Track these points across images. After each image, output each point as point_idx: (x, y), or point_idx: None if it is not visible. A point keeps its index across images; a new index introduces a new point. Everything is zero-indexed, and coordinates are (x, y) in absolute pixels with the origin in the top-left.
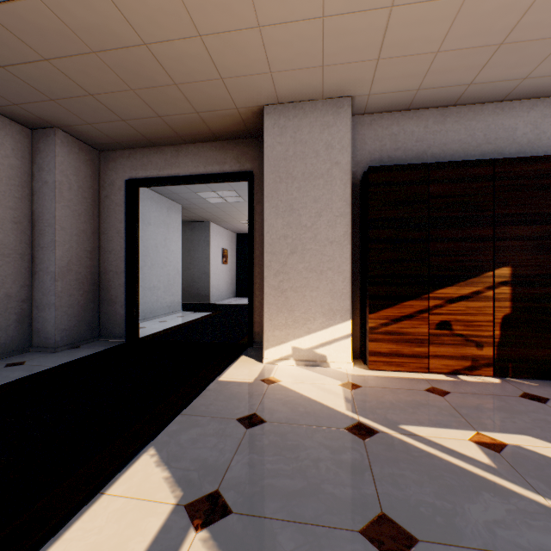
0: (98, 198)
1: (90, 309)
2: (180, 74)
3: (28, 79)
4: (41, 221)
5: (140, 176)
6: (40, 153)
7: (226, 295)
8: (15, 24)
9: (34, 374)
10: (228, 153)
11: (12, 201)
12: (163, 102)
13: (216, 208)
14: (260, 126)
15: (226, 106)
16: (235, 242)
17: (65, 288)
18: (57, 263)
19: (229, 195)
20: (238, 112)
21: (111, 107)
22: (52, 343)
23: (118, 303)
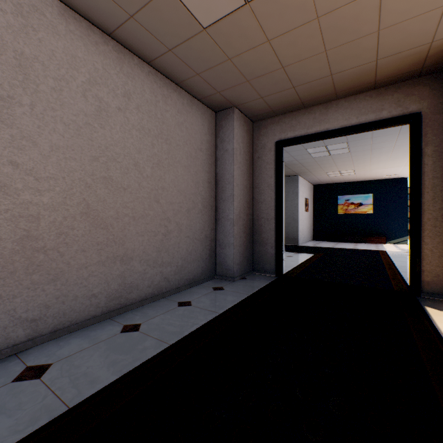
0: (251, 160)
1: (248, 248)
2: (393, 15)
3: (241, 66)
4: (222, 180)
5: (288, 136)
6: (222, 129)
7: (307, 239)
8: (266, 10)
9: (244, 300)
10: (386, 99)
11: (207, 167)
12: (347, 56)
13: (313, 162)
14: (442, 60)
15: (420, 42)
16: (312, 192)
17: (237, 232)
18: (234, 211)
19: (337, 147)
20: (429, 46)
21: (292, 76)
22: (230, 273)
23: (268, 244)
